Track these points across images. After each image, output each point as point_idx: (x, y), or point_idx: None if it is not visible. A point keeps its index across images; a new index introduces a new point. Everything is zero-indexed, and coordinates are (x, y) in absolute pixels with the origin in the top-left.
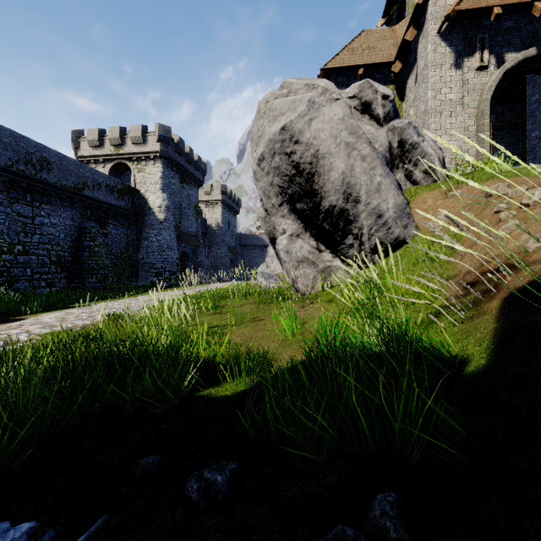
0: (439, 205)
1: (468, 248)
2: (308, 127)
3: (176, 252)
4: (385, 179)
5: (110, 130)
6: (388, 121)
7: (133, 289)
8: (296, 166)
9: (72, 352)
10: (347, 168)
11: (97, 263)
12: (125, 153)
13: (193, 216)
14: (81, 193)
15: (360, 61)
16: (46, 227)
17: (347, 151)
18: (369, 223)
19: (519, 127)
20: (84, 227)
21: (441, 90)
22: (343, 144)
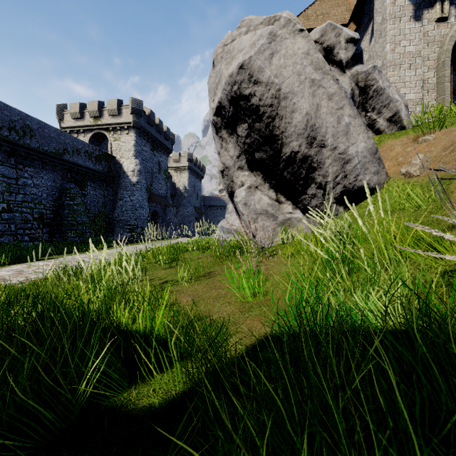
0: (409, 152)
1: None
2: (268, 63)
3: (147, 210)
4: (354, 120)
5: (89, 104)
6: (351, 66)
7: (107, 243)
8: (255, 109)
9: None
10: (311, 109)
11: (76, 220)
12: (103, 124)
13: (163, 180)
14: (62, 158)
15: (315, 25)
16: (30, 188)
17: (312, 89)
18: (335, 170)
19: None
20: (64, 188)
21: (400, 43)
22: (308, 81)
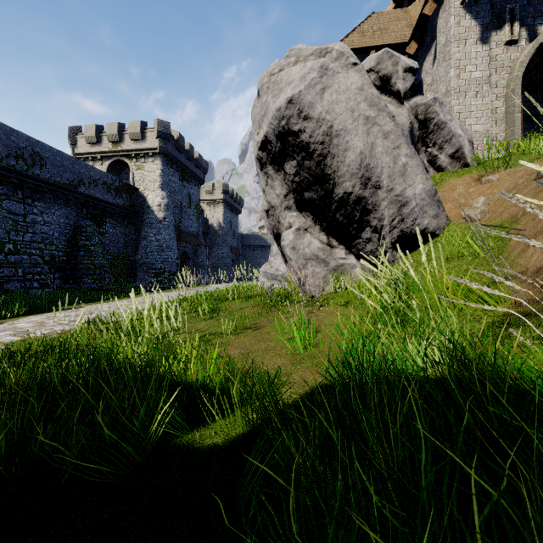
0: (472, 193)
1: (530, 238)
2: (319, 98)
3: (176, 252)
4: (412, 160)
5: (108, 126)
6: (410, 97)
7: (130, 290)
8: (305, 146)
9: (4, 378)
10: (365, 147)
11: (93, 263)
12: (123, 150)
13: (194, 216)
14: (76, 191)
15: (371, 42)
16: (39, 226)
17: (367, 127)
18: (391, 213)
19: (539, 117)
20: (79, 226)
21: (465, 68)
22: (362, 118)
